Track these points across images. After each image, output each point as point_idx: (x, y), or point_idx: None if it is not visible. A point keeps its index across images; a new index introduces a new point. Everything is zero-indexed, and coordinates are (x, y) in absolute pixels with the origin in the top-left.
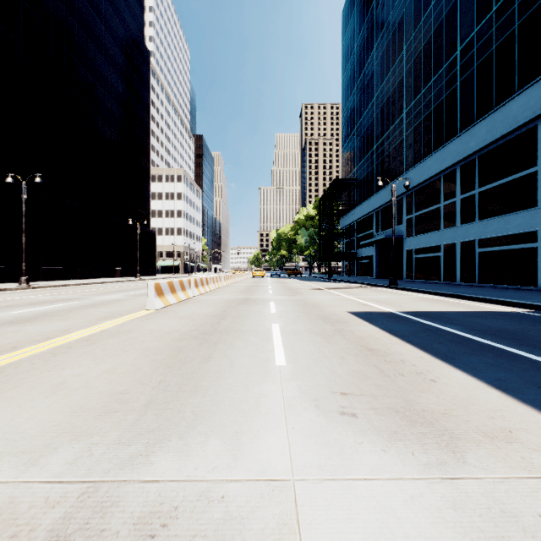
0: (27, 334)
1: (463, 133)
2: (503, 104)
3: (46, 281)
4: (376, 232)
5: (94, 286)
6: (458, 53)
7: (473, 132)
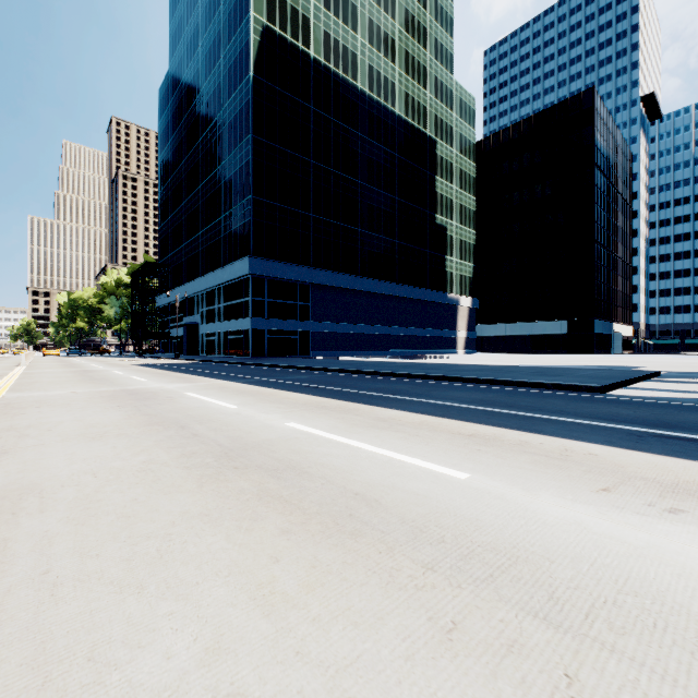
0: None
1: (223, 268)
2: (233, 263)
3: None
4: (185, 317)
5: None
6: (222, 218)
7: (226, 270)
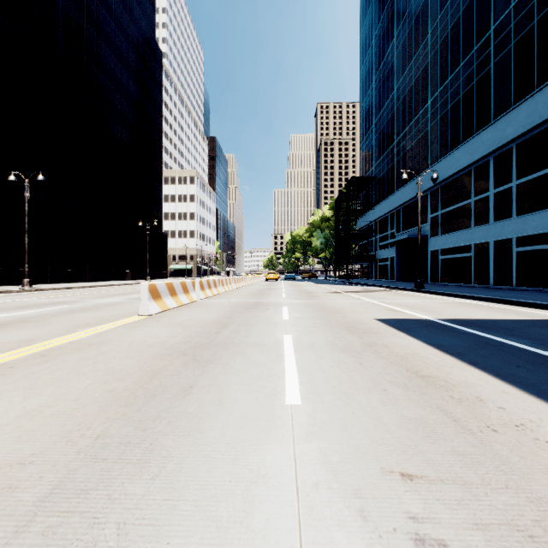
0: None
1: (498, 119)
2: (547, 83)
3: (53, 283)
4: (397, 233)
5: (100, 288)
6: (492, 32)
7: (511, 117)
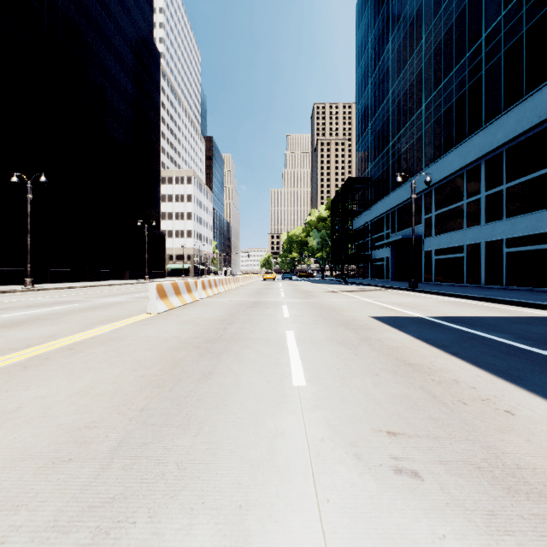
0: (6, 340)
1: (489, 124)
2: (535, 91)
3: (53, 283)
4: (392, 233)
5: (100, 288)
6: (483, 40)
7: (501, 123)
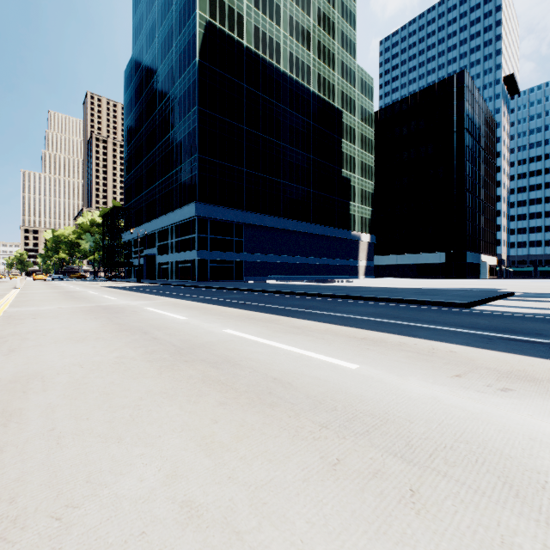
0: None
1: (175, 211)
2: (183, 207)
3: None
4: (145, 250)
5: None
6: (174, 172)
7: (177, 213)
